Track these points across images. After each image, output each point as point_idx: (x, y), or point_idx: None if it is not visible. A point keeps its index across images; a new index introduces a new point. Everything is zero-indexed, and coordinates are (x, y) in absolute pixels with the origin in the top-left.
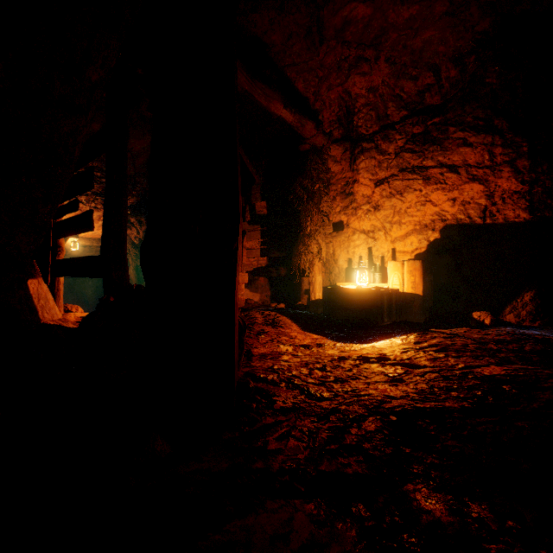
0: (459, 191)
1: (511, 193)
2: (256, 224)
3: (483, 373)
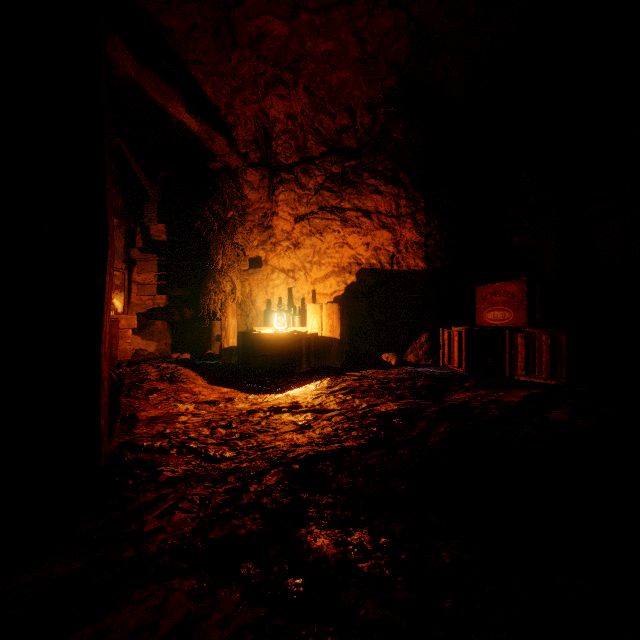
0: (372, 236)
1: (412, 244)
2: (151, 252)
3: (381, 410)
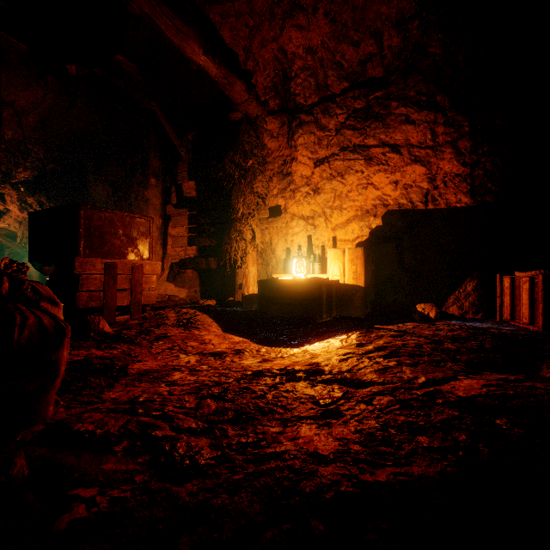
0: (401, 173)
1: (452, 176)
2: (182, 207)
3: (456, 393)
